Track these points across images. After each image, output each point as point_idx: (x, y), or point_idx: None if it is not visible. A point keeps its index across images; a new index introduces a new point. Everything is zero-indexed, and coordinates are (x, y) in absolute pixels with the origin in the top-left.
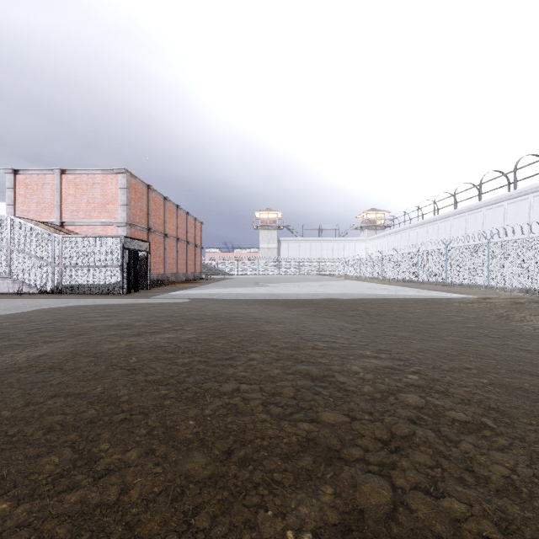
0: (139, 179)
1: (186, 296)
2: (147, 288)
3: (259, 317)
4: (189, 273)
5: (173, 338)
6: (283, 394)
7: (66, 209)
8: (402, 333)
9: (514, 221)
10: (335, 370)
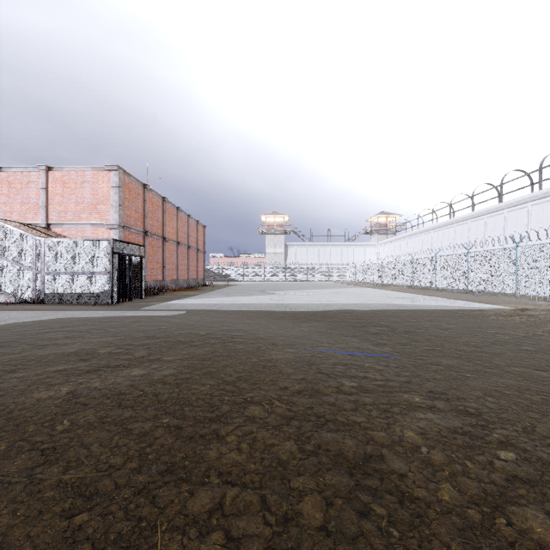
0: (134, 178)
1: (182, 306)
2: (142, 297)
3: (264, 336)
4: (190, 279)
5: (143, 376)
6: (303, 519)
7: (53, 210)
8: (446, 360)
9: (540, 223)
10: (381, 443)
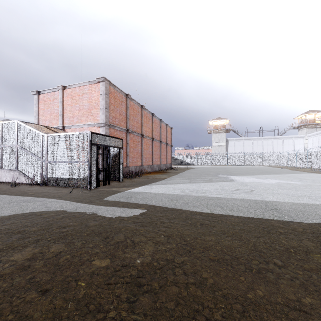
0: (118, 89)
1: (143, 198)
2: (120, 180)
3: None
4: (161, 164)
5: None
6: None
7: (66, 116)
8: None
9: None
10: None
